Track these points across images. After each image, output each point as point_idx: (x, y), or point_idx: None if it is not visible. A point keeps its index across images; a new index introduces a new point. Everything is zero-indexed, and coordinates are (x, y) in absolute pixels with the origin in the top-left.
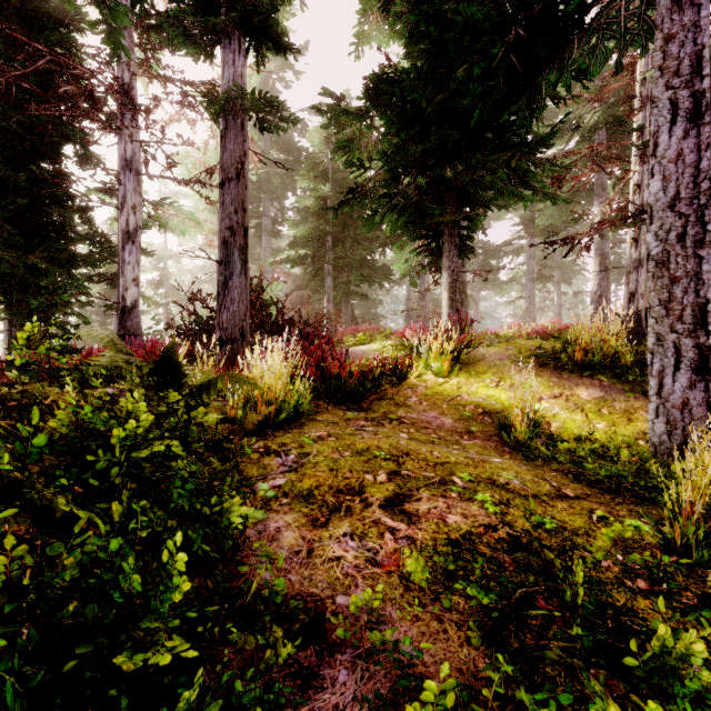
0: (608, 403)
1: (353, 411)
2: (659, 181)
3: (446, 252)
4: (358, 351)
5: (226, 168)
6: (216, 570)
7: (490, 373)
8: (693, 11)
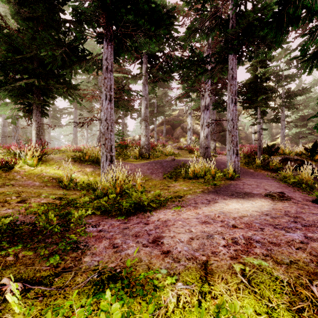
0: (94, 172)
1: None
2: (103, 113)
3: (34, 113)
4: None
5: None
6: None
7: (56, 164)
8: (110, 75)
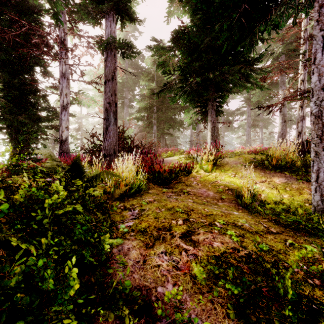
0: (289, 185)
1: (166, 188)
2: (316, 76)
3: (209, 113)
4: (168, 160)
5: (107, 75)
6: (96, 272)
7: (231, 170)
8: None
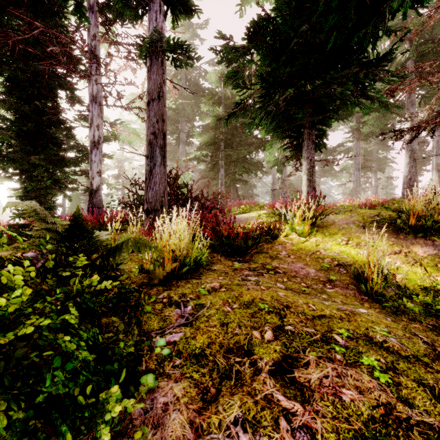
0: None
1: (239, 262)
2: None
3: (305, 147)
4: (241, 218)
5: (150, 92)
6: None
7: (340, 234)
8: None
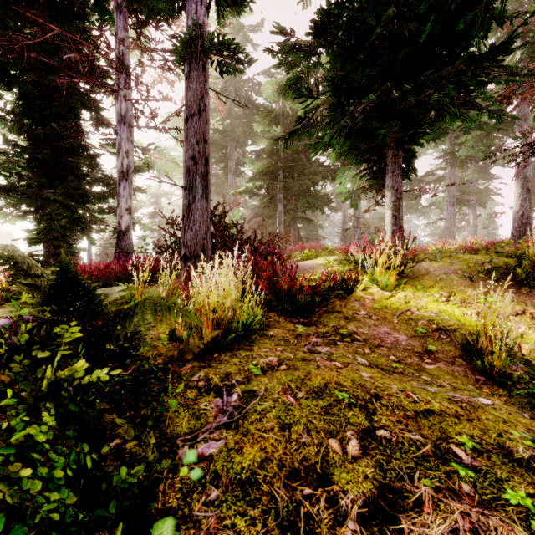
0: None
1: (303, 325)
2: None
3: (389, 173)
4: (305, 265)
5: (189, 105)
6: None
7: (437, 288)
8: None
